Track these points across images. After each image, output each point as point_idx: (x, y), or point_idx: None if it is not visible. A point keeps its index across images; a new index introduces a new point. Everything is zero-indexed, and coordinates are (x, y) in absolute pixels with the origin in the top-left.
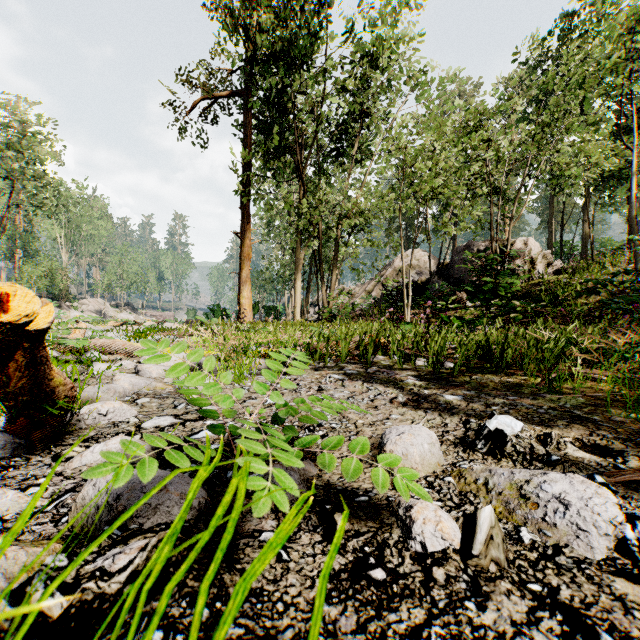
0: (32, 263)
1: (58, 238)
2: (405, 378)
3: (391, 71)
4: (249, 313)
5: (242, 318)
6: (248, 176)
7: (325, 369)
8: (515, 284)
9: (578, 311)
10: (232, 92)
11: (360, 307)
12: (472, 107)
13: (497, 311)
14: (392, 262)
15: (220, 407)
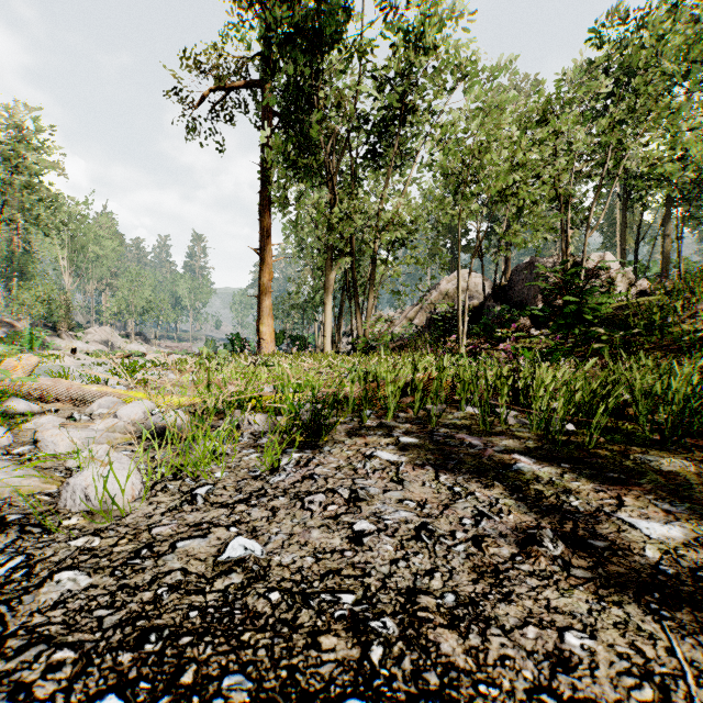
0: (25, 287)
1: (60, 260)
2: (510, 459)
3: (439, 52)
4: (270, 343)
5: (258, 349)
6: (269, 181)
7: (362, 432)
8: (605, 305)
9: (685, 340)
10: (250, 81)
11: (401, 336)
12: (540, 91)
13: (572, 341)
14: (437, 285)
15: (96, 577)
